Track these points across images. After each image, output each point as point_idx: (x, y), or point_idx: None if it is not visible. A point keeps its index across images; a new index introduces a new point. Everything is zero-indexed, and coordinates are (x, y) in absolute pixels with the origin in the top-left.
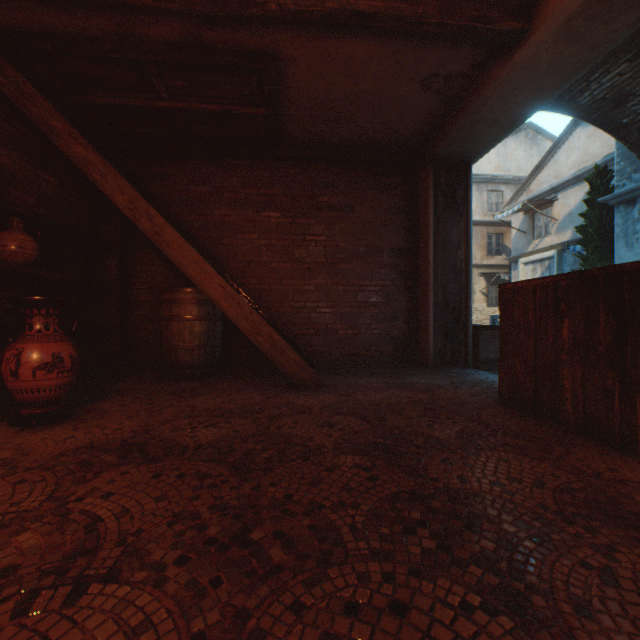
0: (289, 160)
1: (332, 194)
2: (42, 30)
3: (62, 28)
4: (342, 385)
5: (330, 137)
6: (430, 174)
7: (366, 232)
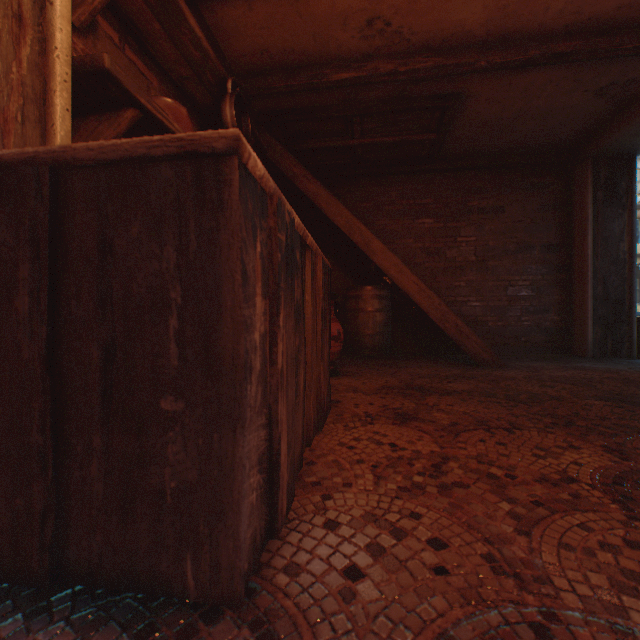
0: (441, 172)
1: (481, 198)
2: (292, 107)
3: (306, 103)
4: (517, 366)
5: (485, 148)
6: (588, 170)
7: (515, 231)
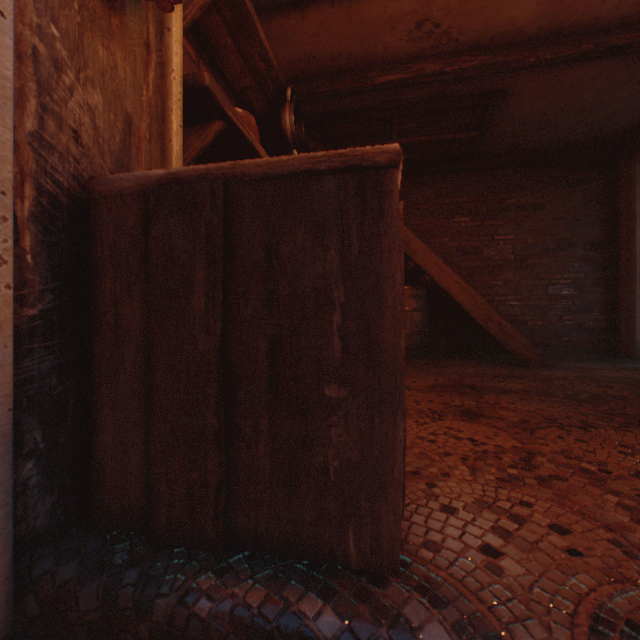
0: (477, 170)
1: (520, 195)
2: (333, 110)
3: (347, 106)
4: (564, 366)
5: (525, 144)
6: (636, 164)
7: (556, 228)
